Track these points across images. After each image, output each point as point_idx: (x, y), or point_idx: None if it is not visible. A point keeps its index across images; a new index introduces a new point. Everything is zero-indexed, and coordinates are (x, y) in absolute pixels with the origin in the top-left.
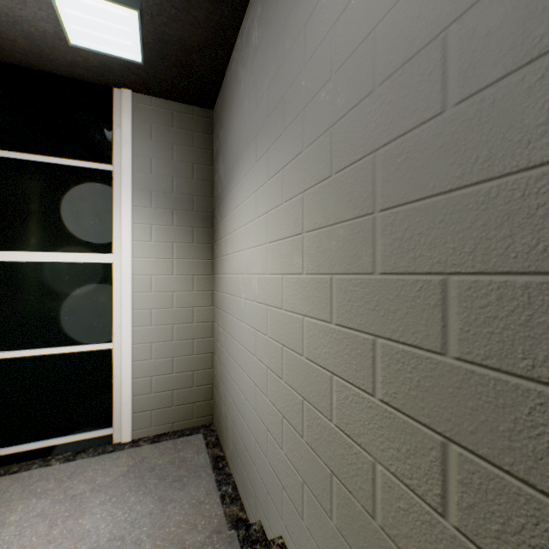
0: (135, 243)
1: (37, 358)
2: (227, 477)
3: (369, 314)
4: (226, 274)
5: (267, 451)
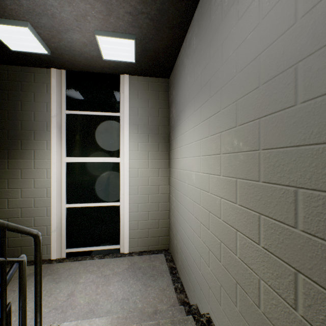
0: (130, 152)
1: (87, 207)
2: (178, 279)
3: (256, 202)
4: (176, 169)
5: (200, 267)
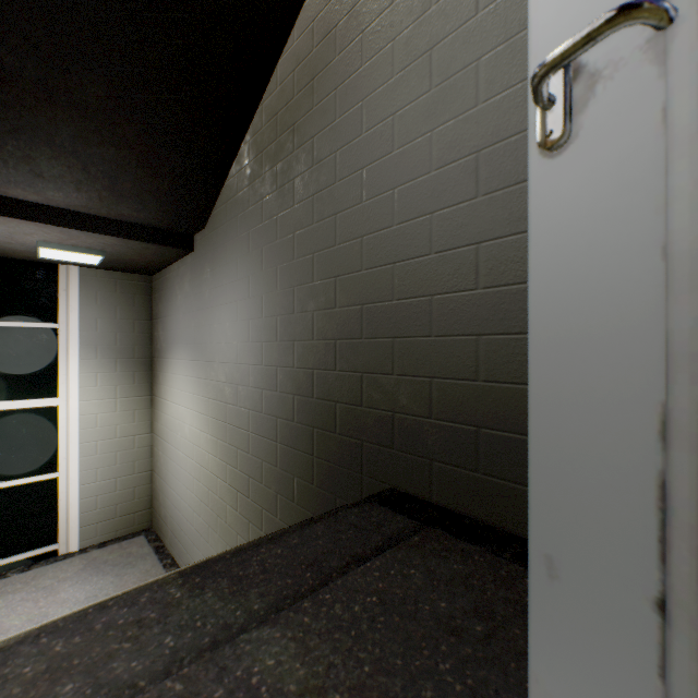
0: (82, 389)
1: None
2: (168, 555)
3: (226, 456)
4: (165, 414)
5: (194, 523)
